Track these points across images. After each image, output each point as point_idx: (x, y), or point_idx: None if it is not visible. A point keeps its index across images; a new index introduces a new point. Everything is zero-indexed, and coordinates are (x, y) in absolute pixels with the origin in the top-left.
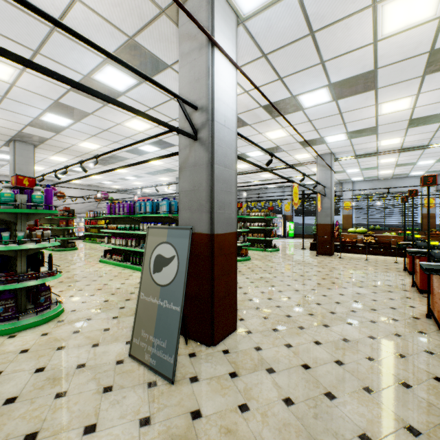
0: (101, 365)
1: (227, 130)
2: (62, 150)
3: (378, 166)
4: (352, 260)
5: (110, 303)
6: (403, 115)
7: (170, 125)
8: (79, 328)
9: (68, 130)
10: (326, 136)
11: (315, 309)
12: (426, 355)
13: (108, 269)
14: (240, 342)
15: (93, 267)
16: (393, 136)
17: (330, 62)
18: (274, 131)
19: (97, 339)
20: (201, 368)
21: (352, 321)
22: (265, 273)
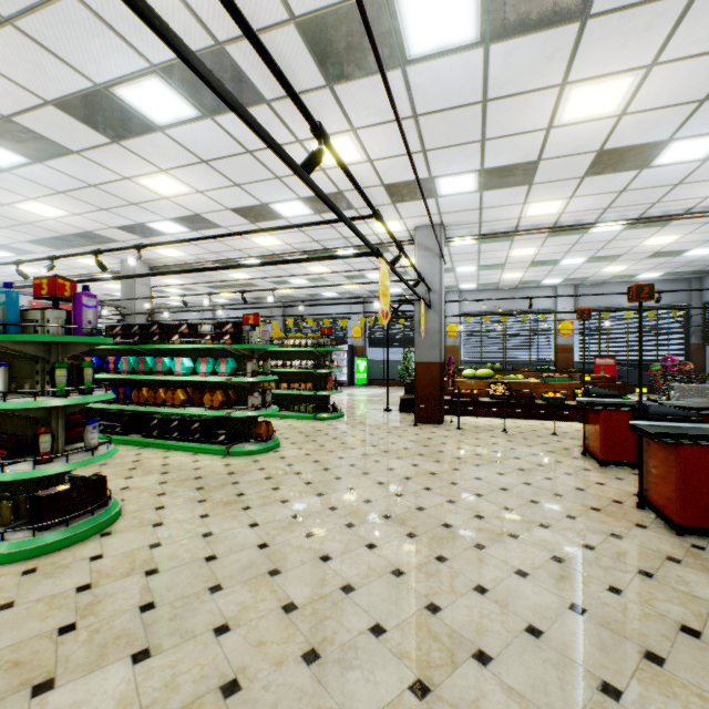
0: None
1: None
2: None
3: (506, 262)
4: (481, 432)
5: None
6: (594, 137)
7: None
8: None
9: None
10: (440, 175)
11: (484, 708)
12: None
13: None
14: None
15: None
16: (554, 194)
17: None
18: (332, 140)
19: None
20: None
21: None
22: (309, 494)
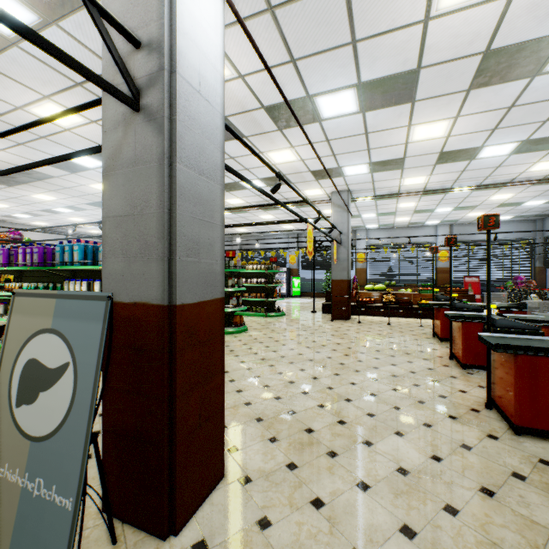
0: None
1: (204, 104)
2: None
3: (396, 211)
4: (373, 325)
5: None
6: (435, 146)
7: (61, 50)
8: None
9: None
10: (345, 166)
11: (345, 410)
12: (518, 483)
13: None
14: (231, 512)
15: None
16: (419, 173)
17: (364, 43)
18: (280, 151)
19: None
20: None
21: (401, 428)
22: (269, 351)
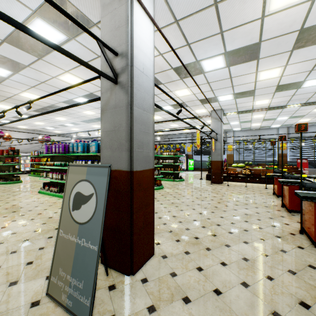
0: (13, 310)
1: (145, 77)
2: (6, 99)
3: (251, 120)
4: (236, 187)
5: (39, 233)
6: (274, 82)
7: (89, 64)
8: (1, 263)
9: (8, 80)
10: (219, 96)
11: (216, 229)
12: (311, 269)
13: (45, 199)
14: (157, 268)
15: (31, 198)
16: (264, 98)
17: (227, 32)
18: (181, 90)
19: (17, 275)
20: (119, 303)
21: (247, 240)
22: (175, 199)
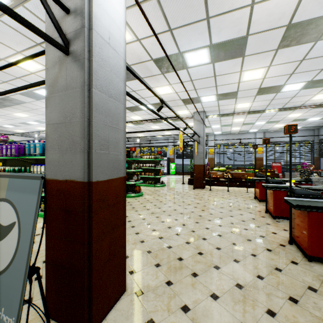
0: None
1: (112, 51)
2: None
3: (232, 123)
4: (218, 191)
5: None
6: (256, 84)
7: (11, 9)
8: None
9: None
10: (202, 96)
11: (202, 245)
12: (312, 293)
13: None
14: (129, 315)
15: None
16: (246, 101)
17: (214, 19)
18: (163, 87)
19: None
20: None
21: (237, 257)
22: (156, 208)
